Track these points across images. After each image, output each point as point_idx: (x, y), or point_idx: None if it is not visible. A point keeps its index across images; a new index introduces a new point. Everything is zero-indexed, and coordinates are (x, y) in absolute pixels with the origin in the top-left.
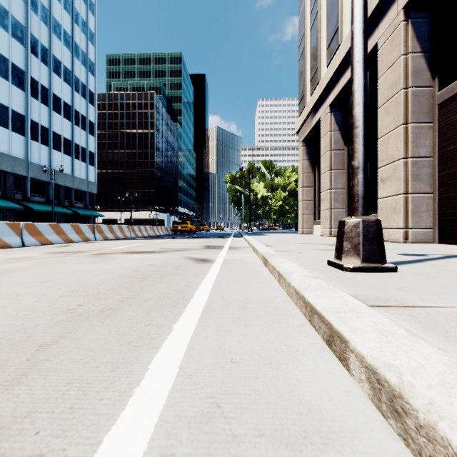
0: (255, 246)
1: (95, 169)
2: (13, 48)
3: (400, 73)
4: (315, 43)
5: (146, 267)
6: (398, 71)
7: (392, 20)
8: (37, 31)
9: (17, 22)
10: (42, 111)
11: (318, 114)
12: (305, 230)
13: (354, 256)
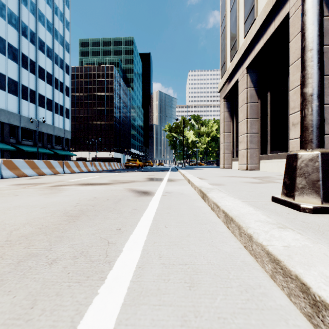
0: (191, 179)
1: (70, 121)
2: (9, 32)
3: None
4: (234, 20)
5: (87, 201)
6: None
7: None
8: (27, 20)
9: (12, 13)
10: (30, 78)
11: (237, 76)
12: (226, 165)
13: (312, 194)
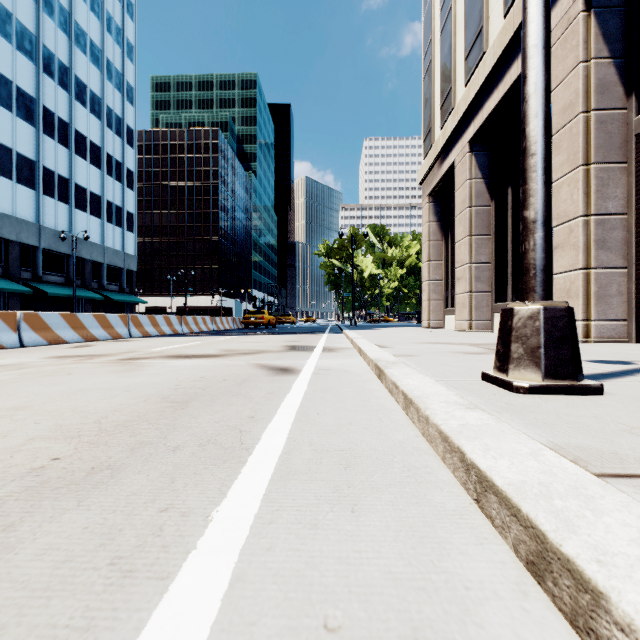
0: (363, 347)
1: (135, 237)
2: (19, 66)
3: (577, 89)
4: (447, 52)
5: (192, 382)
6: (574, 86)
7: (565, 11)
8: (53, 42)
9: (24, 29)
10: (60, 154)
11: (452, 155)
12: (433, 322)
13: (530, 368)
